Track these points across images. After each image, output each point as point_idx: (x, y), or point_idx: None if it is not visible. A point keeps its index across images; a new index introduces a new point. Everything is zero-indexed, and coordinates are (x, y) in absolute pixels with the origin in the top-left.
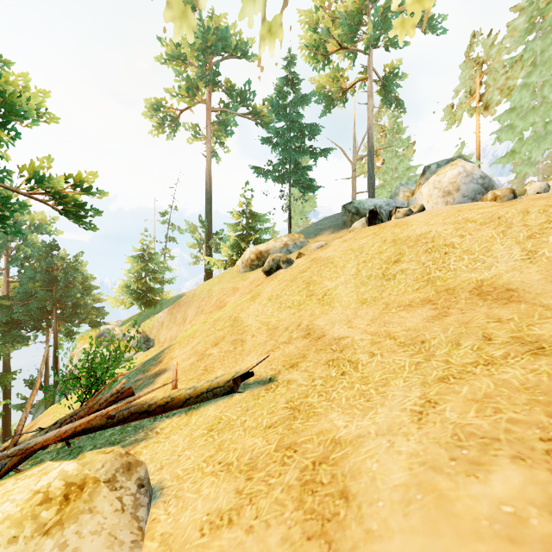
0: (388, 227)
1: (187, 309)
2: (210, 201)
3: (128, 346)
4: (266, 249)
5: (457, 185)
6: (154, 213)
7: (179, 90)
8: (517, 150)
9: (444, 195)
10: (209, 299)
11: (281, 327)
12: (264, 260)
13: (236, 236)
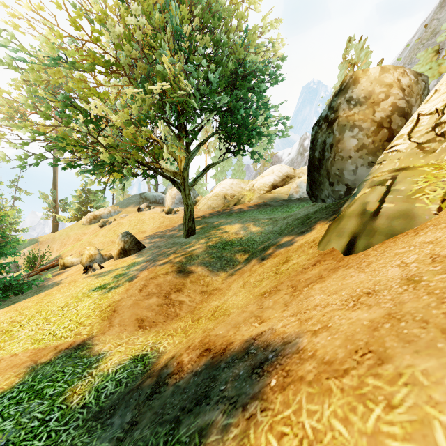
0: (141, 214)
1: (52, 245)
2: (56, 178)
3: (2, 270)
4: (99, 214)
5: (175, 196)
6: (1, 178)
7: (32, 104)
8: (217, 174)
9: (172, 198)
10: (69, 239)
11: (106, 242)
12: (98, 219)
13: (79, 203)
